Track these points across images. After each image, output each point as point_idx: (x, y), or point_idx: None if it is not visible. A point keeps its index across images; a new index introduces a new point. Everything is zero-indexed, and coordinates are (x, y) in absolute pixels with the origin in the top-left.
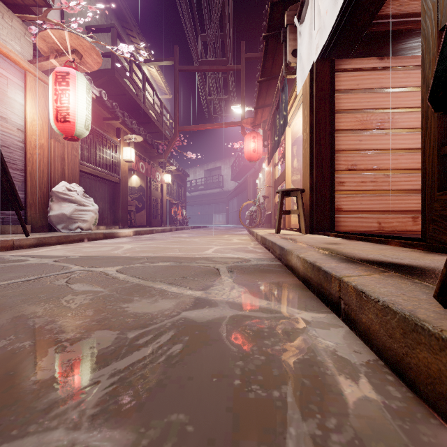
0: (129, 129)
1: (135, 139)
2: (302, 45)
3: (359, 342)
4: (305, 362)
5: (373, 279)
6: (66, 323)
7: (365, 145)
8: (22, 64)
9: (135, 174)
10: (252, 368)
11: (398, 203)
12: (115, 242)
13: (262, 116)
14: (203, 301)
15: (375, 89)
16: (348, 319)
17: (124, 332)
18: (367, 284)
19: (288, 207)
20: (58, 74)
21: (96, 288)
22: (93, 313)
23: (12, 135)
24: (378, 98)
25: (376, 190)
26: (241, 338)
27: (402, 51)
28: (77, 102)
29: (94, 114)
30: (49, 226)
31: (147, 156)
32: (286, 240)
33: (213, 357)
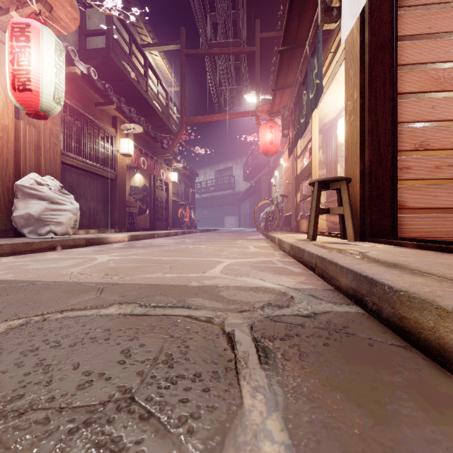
0: (127, 118)
1: (134, 129)
2: None
3: None
4: None
5: None
6: None
7: (441, 114)
8: None
9: (138, 173)
10: None
11: None
12: (96, 250)
13: (281, 101)
14: None
15: None
16: None
17: None
18: None
19: None
20: (15, 26)
21: None
22: None
23: None
24: None
25: None
26: None
27: None
28: (42, 64)
29: (83, 97)
30: (17, 230)
31: (150, 152)
32: (351, 256)
33: None
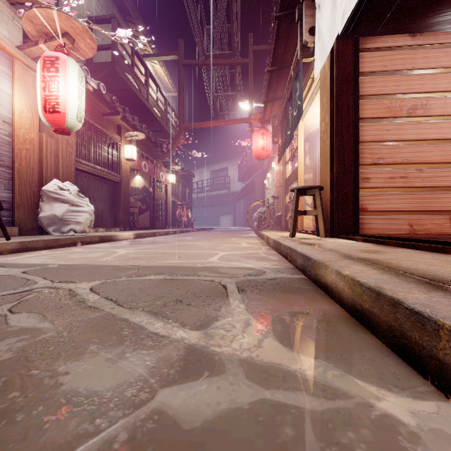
0: (131, 126)
1: (137, 136)
2: (322, 19)
3: None
4: None
5: None
6: None
7: (394, 135)
8: (7, 49)
9: (138, 175)
10: None
11: (433, 202)
12: (111, 246)
13: (271, 111)
14: (200, 357)
15: (406, 70)
16: None
17: None
18: None
19: (301, 208)
20: (46, 59)
21: (43, 323)
22: None
23: None
24: (409, 81)
25: (407, 187)
26: None
27: (439, 25)
28: (68, 90)
29: (92, 108)
30: (40, 229)
31: (150, 155)
32: (308, 246)
33: None
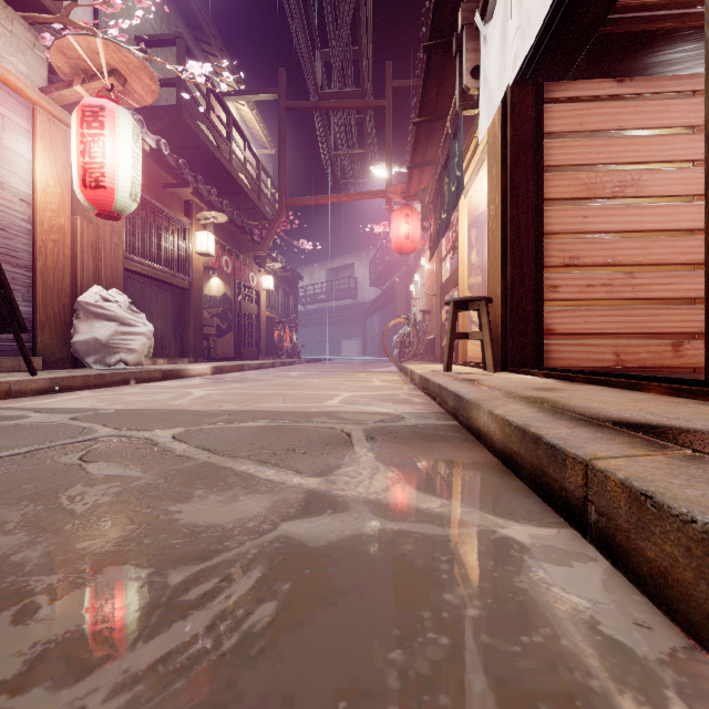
0: (206, 203)
1: (216, 218)
2: (488, 58)
3: (639, 599)
4: (537, 653)
5: (657, 466)
6: (55, 547)
7: (593, 225)
8: (27, 94)
9: (215, 276)
10: (424, 670)
11: (648, 321)
12: (181, 384)
13: (420, 180)
14: (322, 499)
15: (610, 131)
16: (606, 544)
17: (163, 571)
18: (651, 478)
19: (463, 328)
20: (86, 109)
21: (130, 472)
22: (112, 524)
23: (12, 210)
24: (614, 147)
25: (612, 299)
26: (396, 587)
27: (656, 67)
28: (118, 155)
29: (149, 177)
30: (73, 359)
31: (234, 247)
32: (465, 383)
33: (339, 639)
